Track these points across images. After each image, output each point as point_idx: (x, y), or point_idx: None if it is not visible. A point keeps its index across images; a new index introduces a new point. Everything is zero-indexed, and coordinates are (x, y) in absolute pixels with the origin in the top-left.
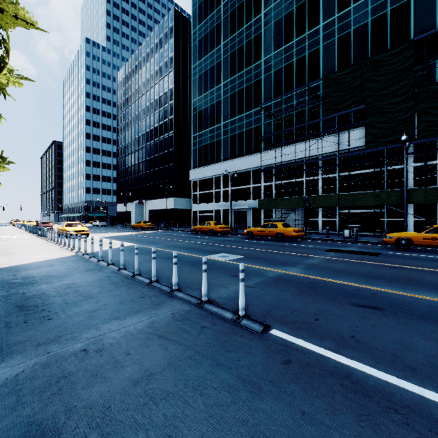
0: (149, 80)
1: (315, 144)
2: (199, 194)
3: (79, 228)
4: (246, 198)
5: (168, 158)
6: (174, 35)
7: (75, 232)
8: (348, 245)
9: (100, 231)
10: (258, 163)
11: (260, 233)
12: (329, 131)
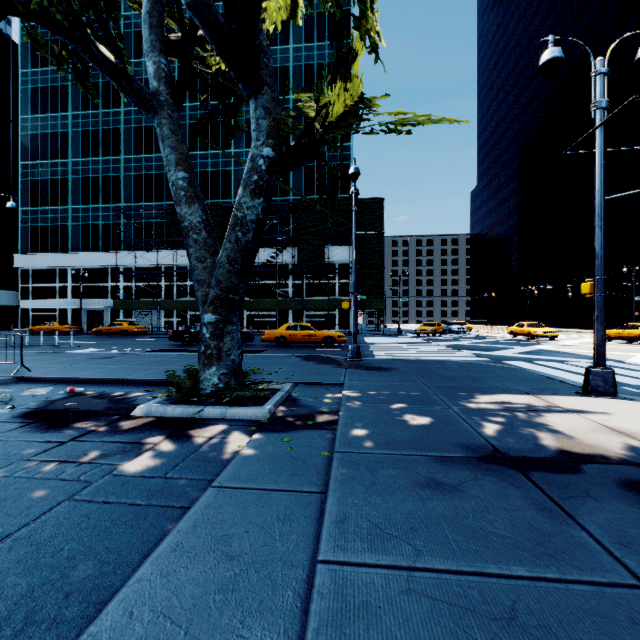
0: None
1: (171, 255)
2: (33, 287)
3: None
4: (102, 296)
5: None
6: None
7: None
8: None
9: None
10: (117, 262)
11: (108, 331)
12: (182, 247)
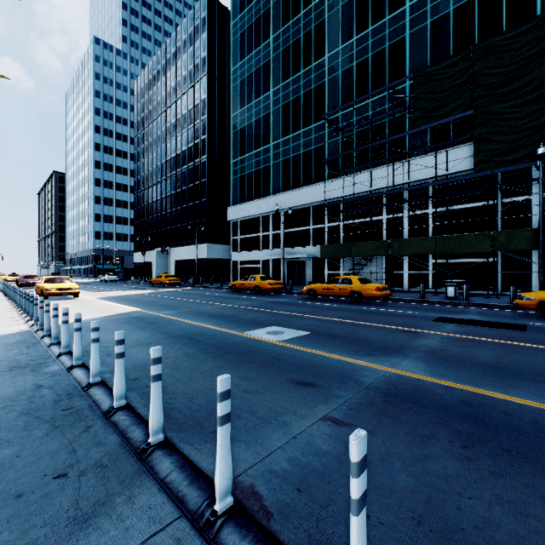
0: (175, 89)
1: (399, 169)
2: (241, 239)
3: (64, 285)
4: (303, 243)
5: (199, 191)
6: (208, 28)
7: (57, 290)
8: (461, 310)
9: (104, 289)
10: (320, 197)
11: (326, 292)
12: (419, 151)
